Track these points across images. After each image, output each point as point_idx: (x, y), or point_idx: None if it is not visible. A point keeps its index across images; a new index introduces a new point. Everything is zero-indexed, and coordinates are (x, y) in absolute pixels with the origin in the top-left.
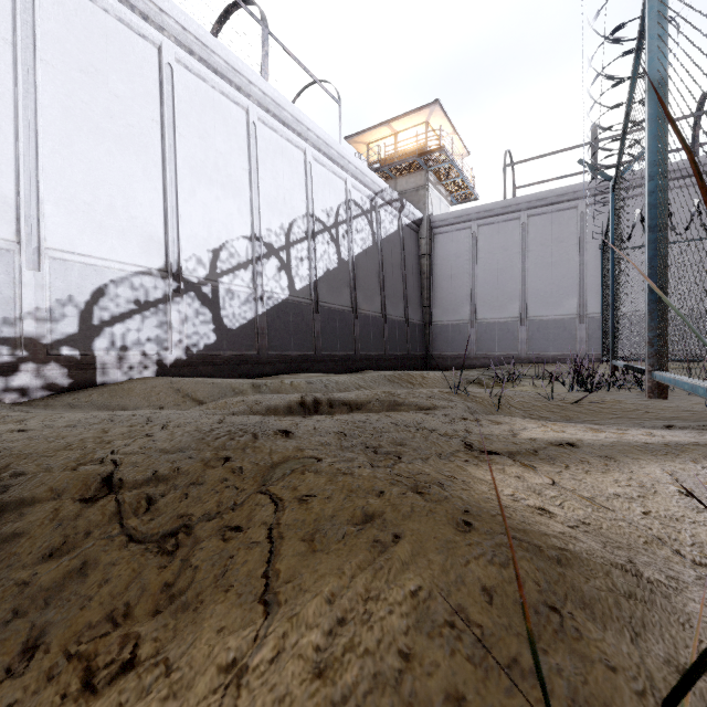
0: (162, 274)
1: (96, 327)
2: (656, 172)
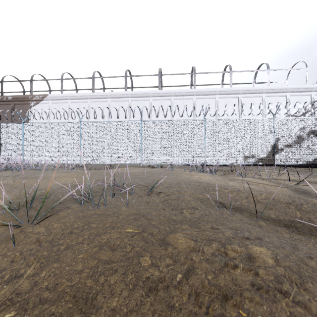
0: None
1: None
2: (273, 142)
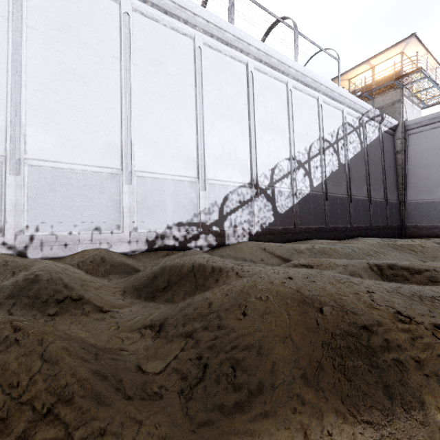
0: (250, 186)
1: (224, 216)
2: None
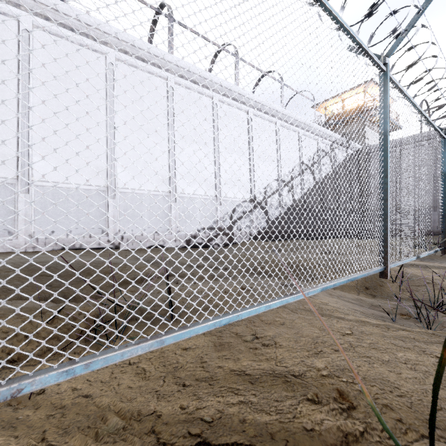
0: (250, 201)
1: (233, 222)
2: (444, 196)
